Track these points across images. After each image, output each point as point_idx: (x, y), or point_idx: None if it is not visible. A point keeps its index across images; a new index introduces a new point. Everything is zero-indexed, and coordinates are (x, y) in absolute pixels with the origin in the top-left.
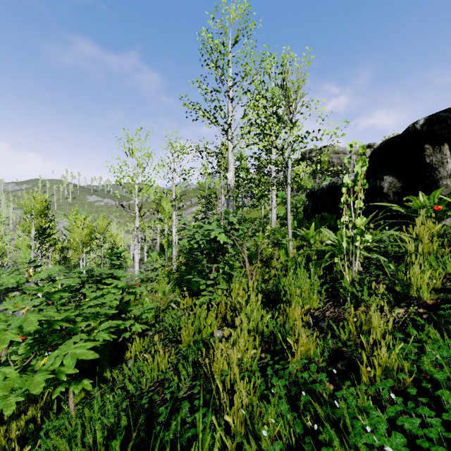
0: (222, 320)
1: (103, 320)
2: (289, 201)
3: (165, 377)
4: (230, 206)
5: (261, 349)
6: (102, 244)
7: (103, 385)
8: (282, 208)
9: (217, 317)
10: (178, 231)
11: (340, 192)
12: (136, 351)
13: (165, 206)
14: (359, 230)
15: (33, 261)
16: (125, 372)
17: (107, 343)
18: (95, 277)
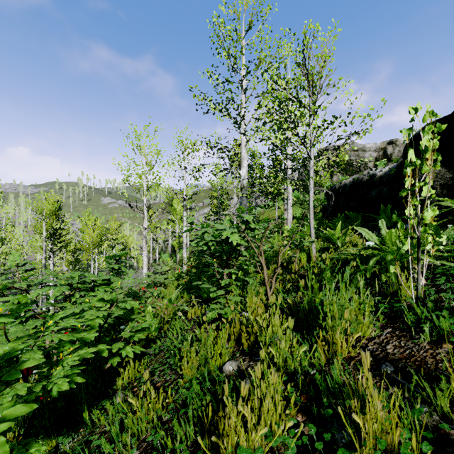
0: (235, 342)
1: (80, 345)
2: (311, 198)
3: (154, 441)
4: (244, 205)
5: (295, 402)
6: (114, 246)
7: (81, 430)
8: (297, 208)
9: (229, 337)
10: (185, 231)
11: (366, 188)
12: (129, 378)
13: (177, 206)
14: (431, 227)
15: (24, 265)
16: (109, 413)
17: (90, 371)
18: (86, 285)
